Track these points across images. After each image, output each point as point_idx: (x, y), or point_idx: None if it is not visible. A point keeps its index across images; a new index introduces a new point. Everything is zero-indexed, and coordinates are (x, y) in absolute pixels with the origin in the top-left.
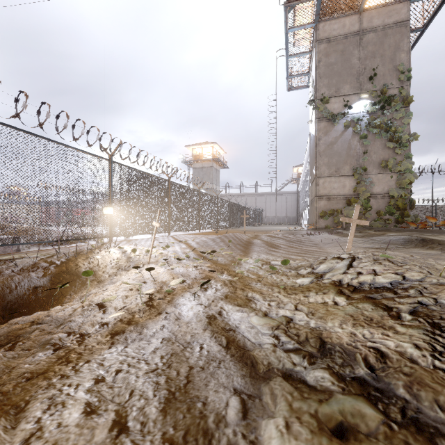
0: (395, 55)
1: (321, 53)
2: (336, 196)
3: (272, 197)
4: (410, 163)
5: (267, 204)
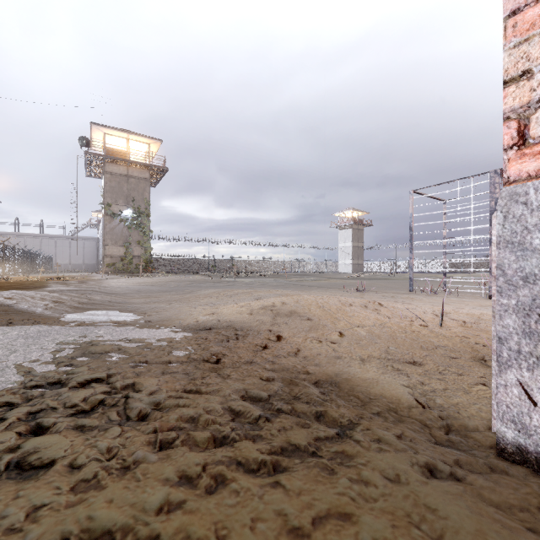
0: (144, 193)
1: (107, 179)
2: (115, 256)
3: (65, 241)
4: (150, 243)
5: (58, 248)
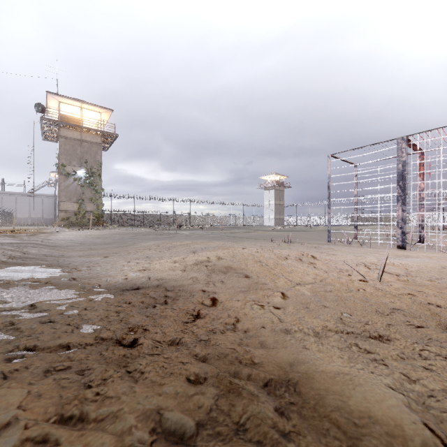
0: (96, 156)
1: (62, 143)
2: (70, 211)
3: (25, 197)
4: (101, 200)
5: (18, 204)
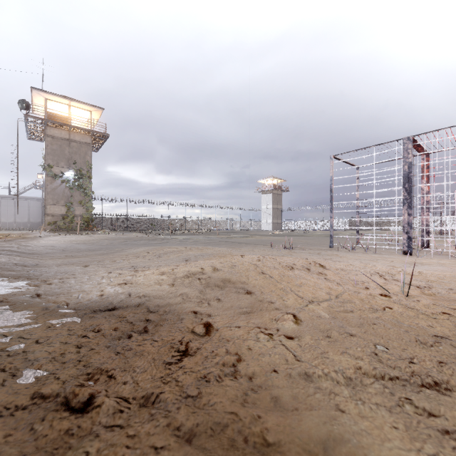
0: (85, 156)
1: (49, 142)
2: (57, 215)
3: (9, 200)
4: (91, 203)
5: (2, 207)
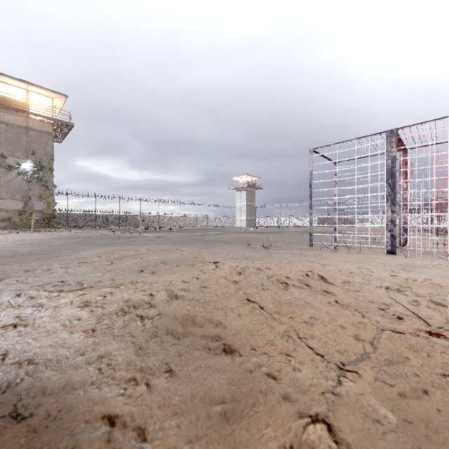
0: (46, 147)
1: (2, 129)
2: (12, 210)
3: None
4: (53, 198)
5: None
